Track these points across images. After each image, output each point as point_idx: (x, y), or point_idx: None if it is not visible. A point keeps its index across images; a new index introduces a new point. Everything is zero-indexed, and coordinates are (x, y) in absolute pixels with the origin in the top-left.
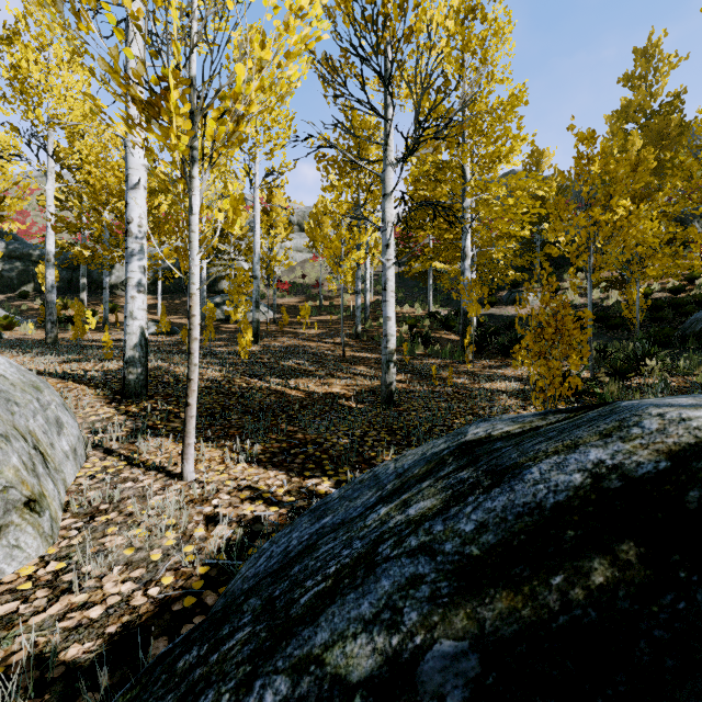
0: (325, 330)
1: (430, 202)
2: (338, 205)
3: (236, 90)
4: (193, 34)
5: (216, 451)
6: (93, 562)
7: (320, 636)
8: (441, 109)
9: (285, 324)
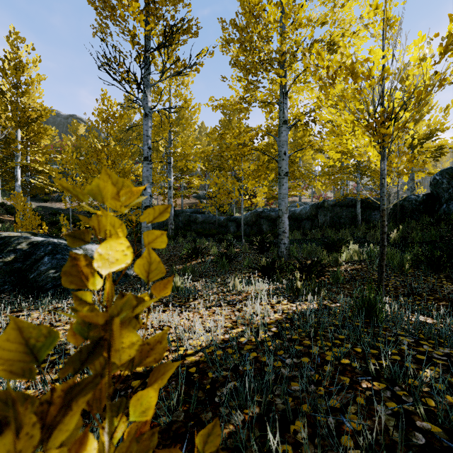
0: None
1: None
2: None
3: None
4: None
5: None
6: None
7: None
8: None
9: None
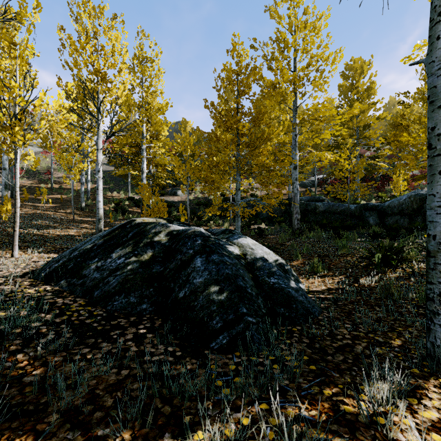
0: (58, 205)
1: (119, 154)
2: (70, 137)
3: (40, 127)
4: (17, 98)
5: (20, 252)
6: (0, 269)
7: (83, 247)
8: (130, 101)
9: (26, 199)
